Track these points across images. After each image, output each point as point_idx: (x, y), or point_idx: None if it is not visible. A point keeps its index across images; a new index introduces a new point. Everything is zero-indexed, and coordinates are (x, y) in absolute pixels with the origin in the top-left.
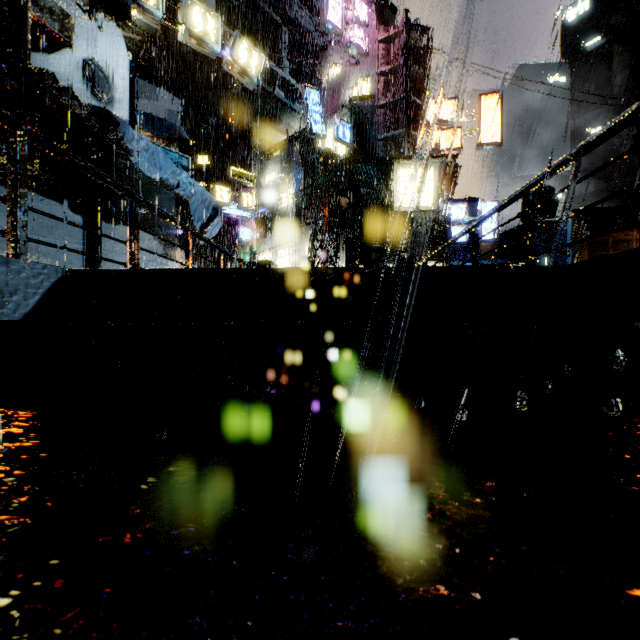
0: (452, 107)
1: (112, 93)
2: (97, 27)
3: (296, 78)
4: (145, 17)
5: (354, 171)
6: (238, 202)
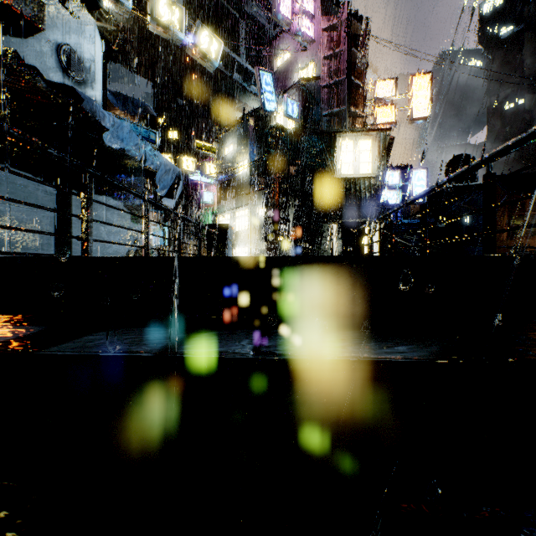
0: (387, 86)
1: (86, 75)
2: (71, 15)
3: (251, 64)
4: (117, 8)
5: (302, 143)
6: (201, 170)
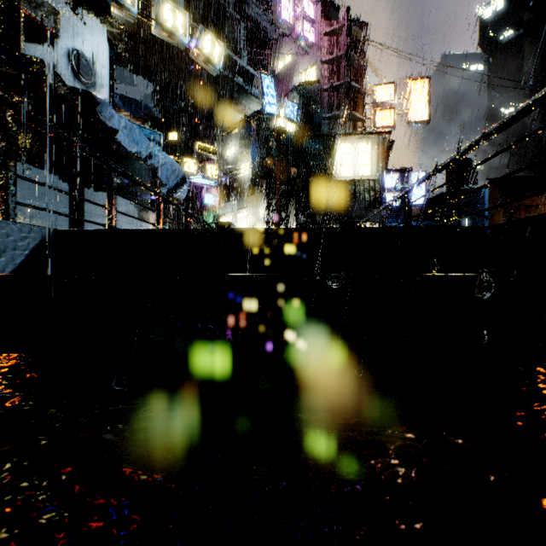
0: (386, 91)
1: (94, 78)
2: (81, 21)
3: (253, 66)
4: (123, 13)
5: (302, 145)
6: (203, 172)
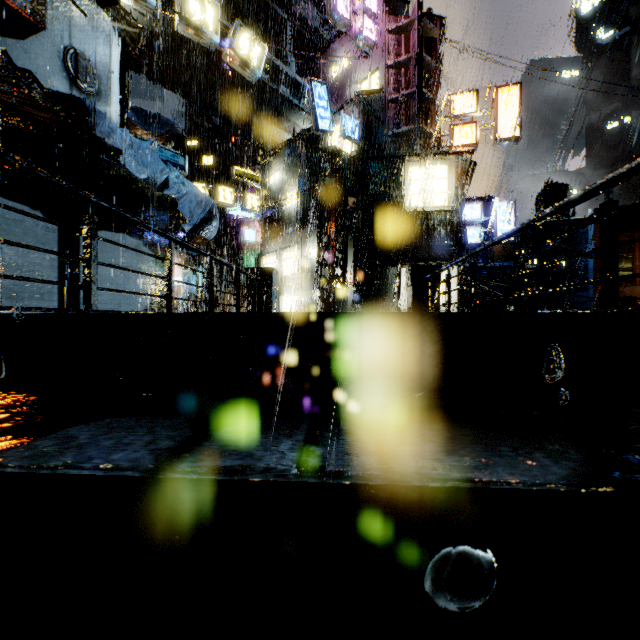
0: (466, 101)
1: (99, 85)
2: (81, 12)
3: (302, 76)
4: (138, 5)
5: (363, 169)
6: (242, 203)
